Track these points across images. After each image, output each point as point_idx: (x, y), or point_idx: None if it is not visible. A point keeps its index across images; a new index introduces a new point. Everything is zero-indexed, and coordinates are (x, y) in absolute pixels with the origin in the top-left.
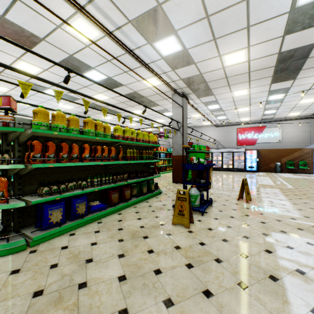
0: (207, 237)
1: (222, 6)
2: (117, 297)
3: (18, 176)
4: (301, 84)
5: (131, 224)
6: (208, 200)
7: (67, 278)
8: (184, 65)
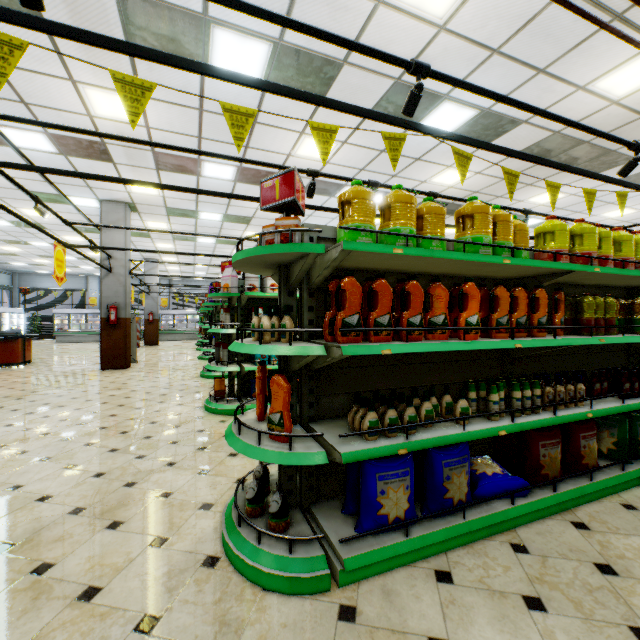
0: None
1: None
2: None
3: (309, 372)
4: None
5: None
6: None
7: None
8: None
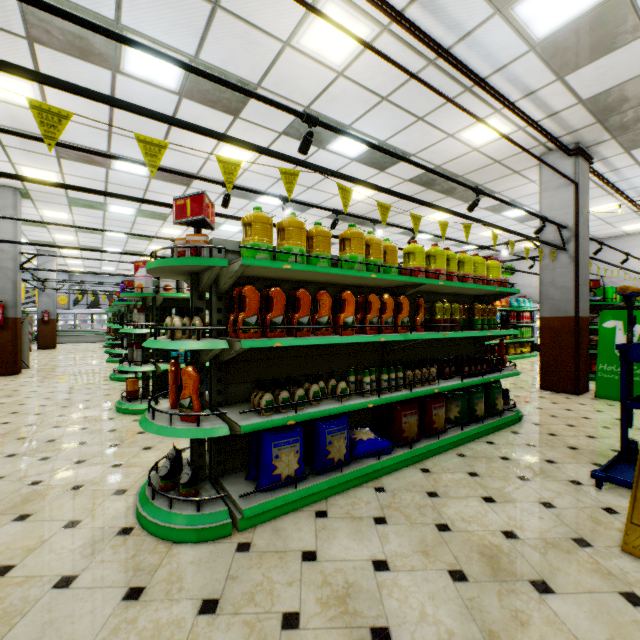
0: None
1: None
2: None
3: (218, 365)
4: None
5: (469, 515)
6: None
7: None
8: (603, 52)
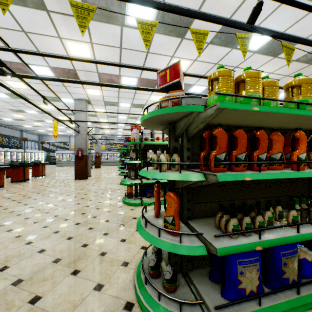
0: None
1: None
2: None
3: (187, 189)
4: None
5: None
6: None
7: None
8: None
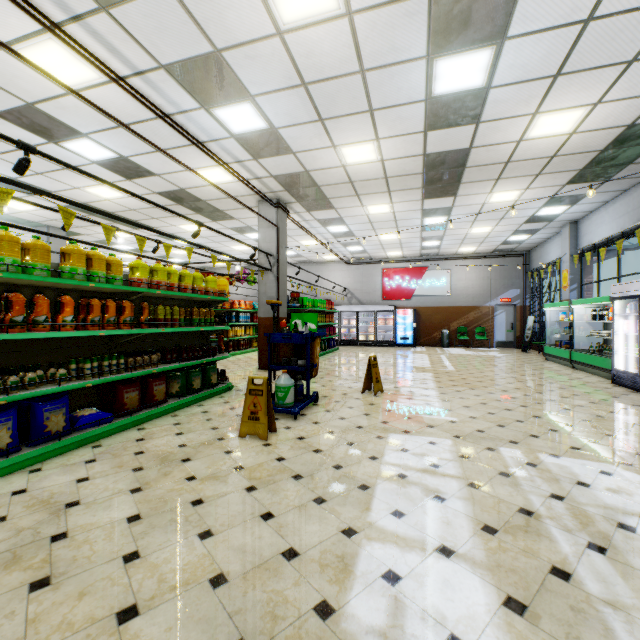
0: (292, 449)
1: (325, 73)
2: (124, 541)
3: None
4: (467, 204)
5: (162, 443)
6: (309, 394)
7: (28, 533)
8: (275, 154)
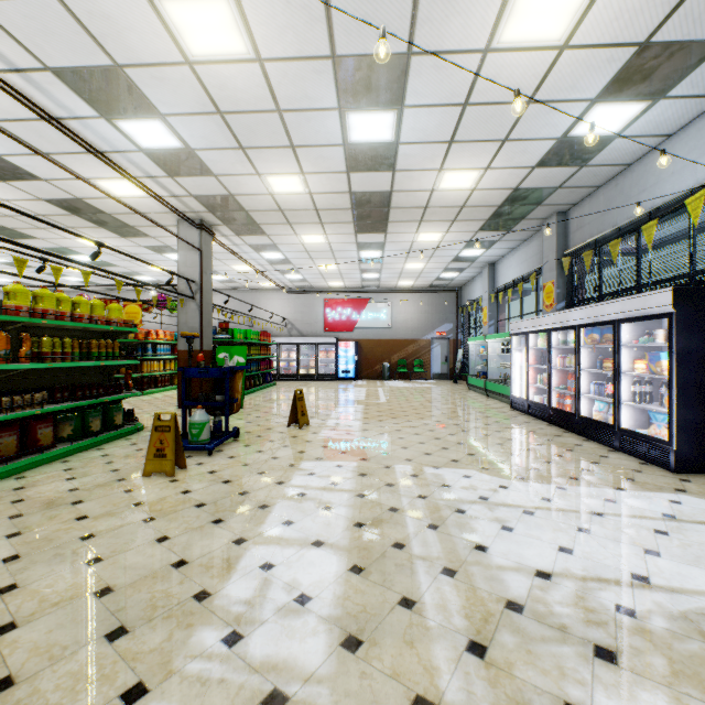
0: (200, 482)
1: (241, 106)
2: None
3: None
4: (398, 241)
5: (48, 490)
6: (228, 430)
7: None
8: (194, 174)
